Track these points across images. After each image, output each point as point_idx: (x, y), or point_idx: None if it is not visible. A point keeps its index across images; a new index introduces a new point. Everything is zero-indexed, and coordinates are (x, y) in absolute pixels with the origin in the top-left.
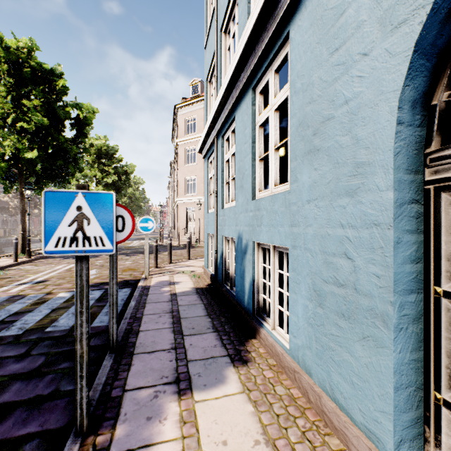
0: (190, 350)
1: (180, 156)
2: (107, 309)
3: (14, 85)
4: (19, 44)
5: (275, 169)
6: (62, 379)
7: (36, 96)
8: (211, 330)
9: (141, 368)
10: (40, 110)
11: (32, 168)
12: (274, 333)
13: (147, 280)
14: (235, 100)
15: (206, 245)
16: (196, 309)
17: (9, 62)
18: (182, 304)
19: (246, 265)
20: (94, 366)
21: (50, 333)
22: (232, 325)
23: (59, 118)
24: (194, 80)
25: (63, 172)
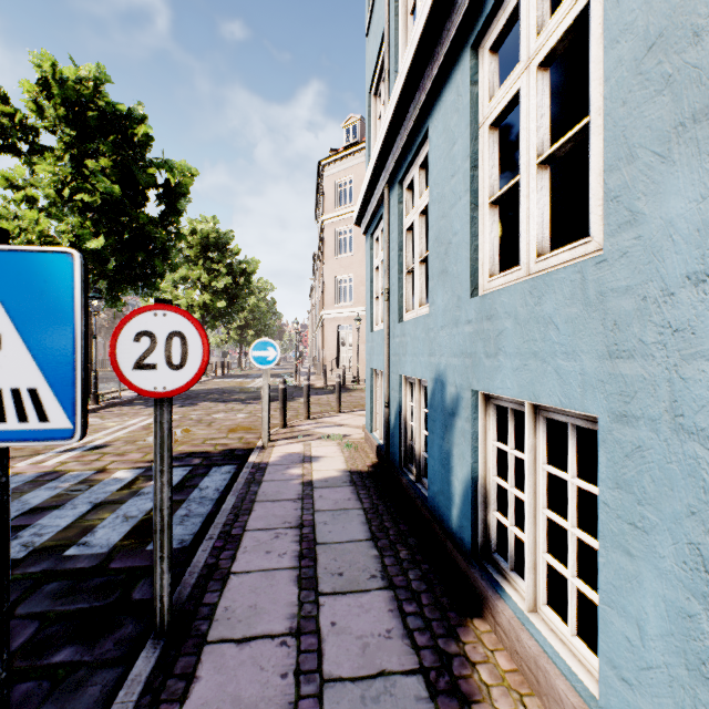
0: (331, 643)
1: (328, 243)
2: (185, 510)
3: (75, 139)
4: (80, 74)
5: (538, 214)
6: (43, 700)
7: (105, 153)
8: (378, 584)
9: (214, 693)
10: (110, 175)
11: (103, 266)
12: (537, 625)
13: (265, 452)
14: (429, 91)
15: (369, 390)
16: (348, 522)
17: (67, 103)
18: (322, 509)
19: (455, 441)
20: (122, 663)
21: (69, 561)
22: (425, 571)
23: (139, 185)
24: (349, 118)
25: (146, 271)
